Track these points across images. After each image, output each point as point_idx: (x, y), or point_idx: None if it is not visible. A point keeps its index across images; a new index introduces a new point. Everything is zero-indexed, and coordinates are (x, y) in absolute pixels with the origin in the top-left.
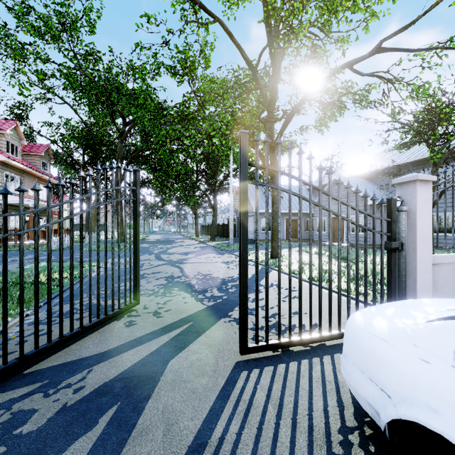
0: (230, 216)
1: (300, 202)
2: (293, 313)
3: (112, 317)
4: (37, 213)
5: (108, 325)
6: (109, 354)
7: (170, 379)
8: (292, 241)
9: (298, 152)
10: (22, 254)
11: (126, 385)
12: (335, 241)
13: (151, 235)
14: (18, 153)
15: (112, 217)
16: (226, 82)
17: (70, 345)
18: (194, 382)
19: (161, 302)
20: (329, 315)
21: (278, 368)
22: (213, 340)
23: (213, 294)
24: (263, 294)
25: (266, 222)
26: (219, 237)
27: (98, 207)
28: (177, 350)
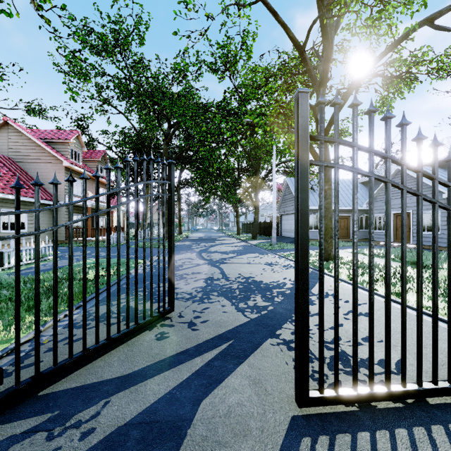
0: (273, 214)
1: (387, 190)
2: (363, 338)
3: (143, 326)
4: (55, 210)
5: (138, 336)
6: (132, 379)
7: (201, 435)
8: (343, 240)
9: (385, 116)
10: (37, 258)
11: (143, 437)
12: (397, 241)
13: (195, 233)
14: (80, 159)
15: (144, 215)
16: (269, 70)
17: (94, 360)
18: (232, 447)
19: (197, 309)
20: (434, 358)
21: (358, 440)
22: (258, 372)
23: (256, 303)
24: (317, 307)
25: (336, 219)
26: (261, 235)
27: (127, 203)
28: (212, 384)
